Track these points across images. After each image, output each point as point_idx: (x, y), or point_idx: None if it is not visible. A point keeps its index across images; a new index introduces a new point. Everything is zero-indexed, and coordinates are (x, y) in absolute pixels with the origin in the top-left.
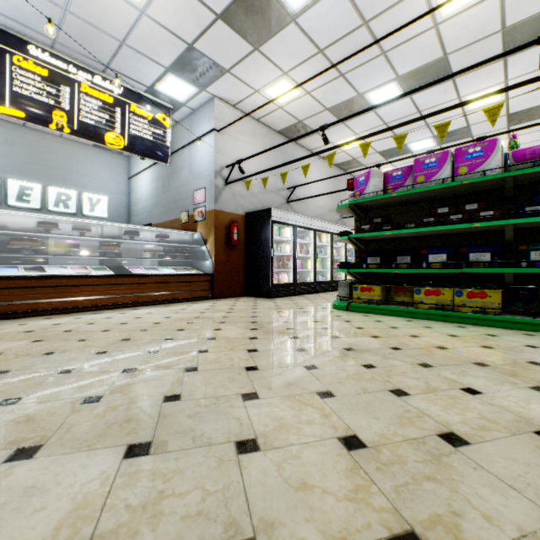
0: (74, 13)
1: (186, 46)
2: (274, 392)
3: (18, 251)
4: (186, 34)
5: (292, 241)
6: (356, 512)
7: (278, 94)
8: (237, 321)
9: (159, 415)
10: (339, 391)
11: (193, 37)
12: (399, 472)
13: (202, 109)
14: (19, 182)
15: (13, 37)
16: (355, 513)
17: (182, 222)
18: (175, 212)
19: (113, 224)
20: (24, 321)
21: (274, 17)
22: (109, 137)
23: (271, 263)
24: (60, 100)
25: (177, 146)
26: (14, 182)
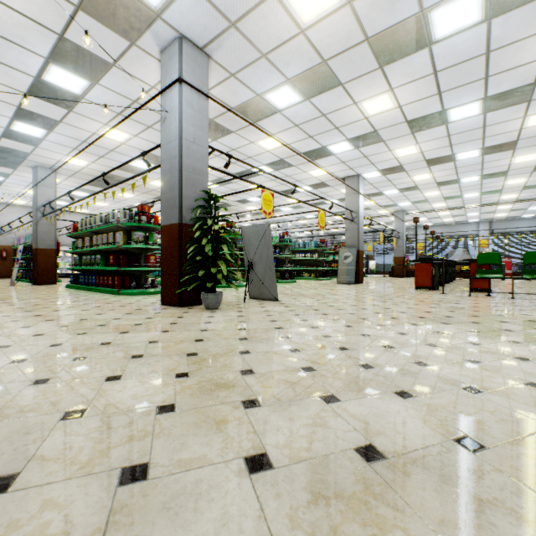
0: None
1: None
2: None
3: None
4: None
5: None
6: None
7: (19, 202)
8: None
9: None
10: None
11: None
12: None
13: None
14: None
15: None
16: None
17: None
18: None
19: None
20: None
21: None
22: None
23: None
24: None
25: None
26: None
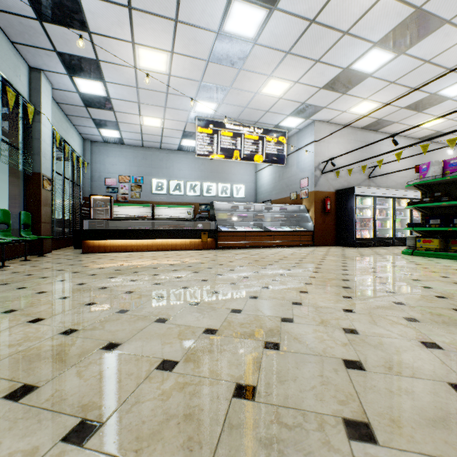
0: (248, 107)
1: (300, 104)
2: (354, 270)
3: (224, 219)
4: (301, 99)
5: (372, 208)
6: (373, 281)
7: (360, 109)
8: (333, 255)
9: (316, 269)
10: (380, 272)
11: (305, 99)
12: (389, 280)
13: (306, 128)
14: (207, 183)
15: (221, 123)
16: (372, 281)
17: (292, 199)
18: (287, 192)
19: (259, 204)
20: (234, 250)
21: (356, 78)
22: (256, 158)
23: (354, 224)
24: (236, 145)
25: (288, 152)
26: (205, 184)
